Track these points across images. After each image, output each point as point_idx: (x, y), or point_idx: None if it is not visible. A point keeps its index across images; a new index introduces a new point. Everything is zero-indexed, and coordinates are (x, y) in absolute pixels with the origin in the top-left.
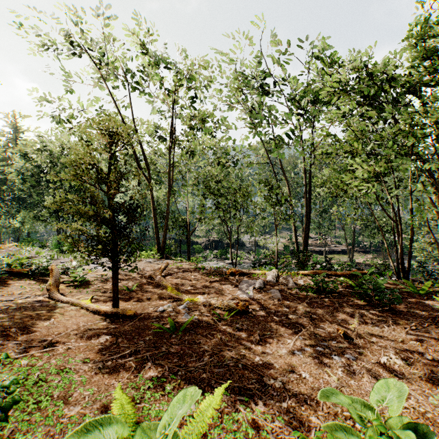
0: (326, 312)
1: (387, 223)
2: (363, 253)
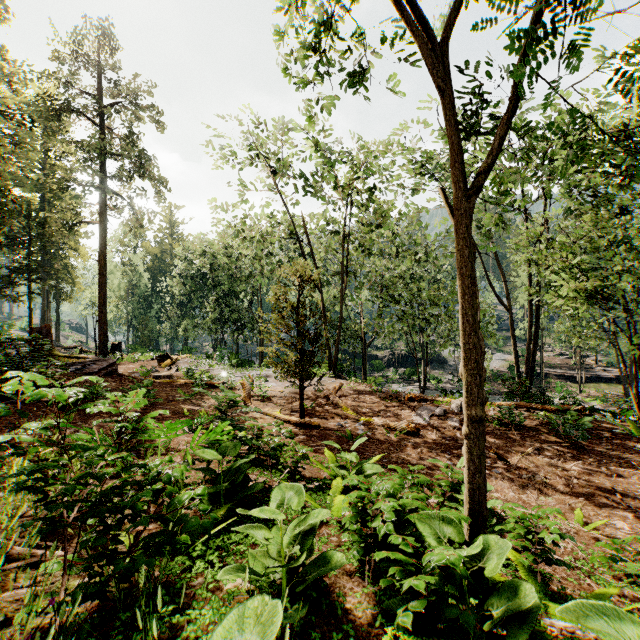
0: (501, 442)
1: None
2: None
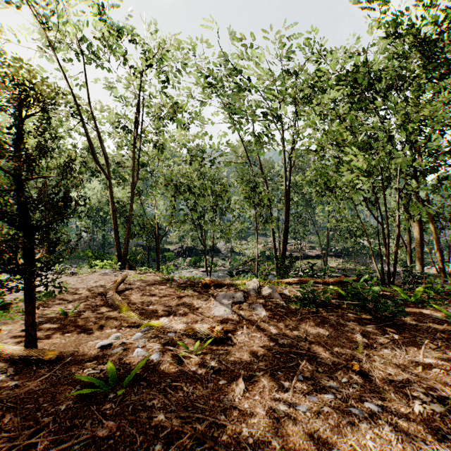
0: (323, 332)
1: (358, 227)
2: (335, 257)
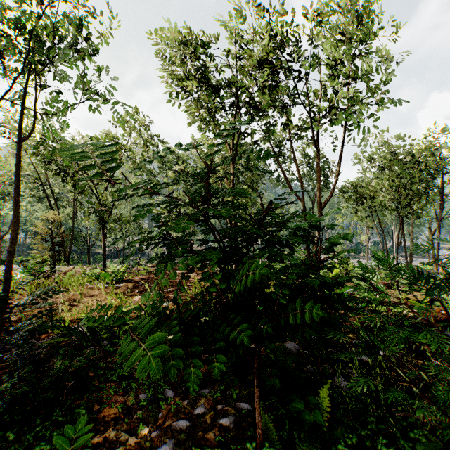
0: None
1: None
2: None
